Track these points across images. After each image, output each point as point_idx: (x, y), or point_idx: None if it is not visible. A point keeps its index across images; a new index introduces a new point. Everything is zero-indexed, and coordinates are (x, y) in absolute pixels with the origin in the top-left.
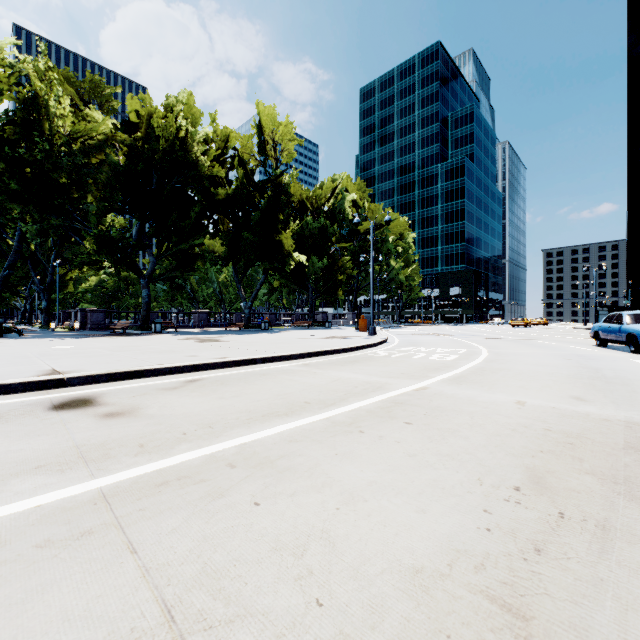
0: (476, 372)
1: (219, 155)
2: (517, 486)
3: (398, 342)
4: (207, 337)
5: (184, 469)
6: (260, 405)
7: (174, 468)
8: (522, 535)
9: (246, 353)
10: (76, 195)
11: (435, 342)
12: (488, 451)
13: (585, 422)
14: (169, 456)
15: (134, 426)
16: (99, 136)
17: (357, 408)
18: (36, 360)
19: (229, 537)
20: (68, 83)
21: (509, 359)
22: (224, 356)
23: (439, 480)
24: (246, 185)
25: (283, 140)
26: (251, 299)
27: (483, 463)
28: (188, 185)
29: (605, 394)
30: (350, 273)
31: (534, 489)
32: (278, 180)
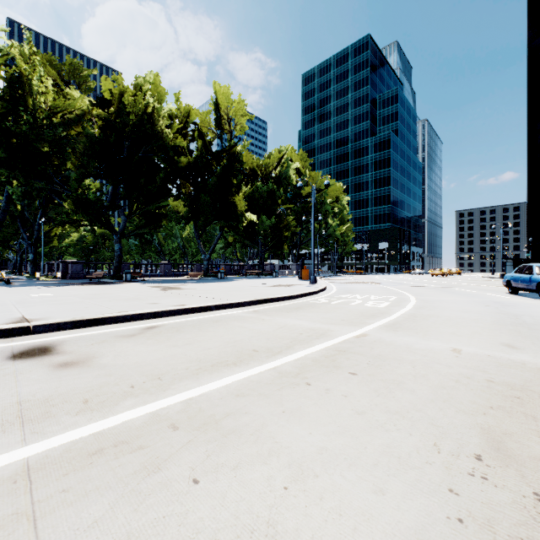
0: (409, 318)
1: (181, 129)
2: (478, 454)
3: (336, 290)
4: (170, 285)
5: (123, 432)
6: (210, 353)
7: (113, 430)
8: (501, 529)
9: (202, 300)
10: (56, 162)
11: (368, 290)
12: (437, 407)
13: (524, 372)
14: (111, 415)
15: (84, 378)
16: (77, 111)
17: (303, 357)
18: (11, 307)
19: (158, 535)
20: (51, 66)
21: (435, 306)
22: (182, 303)
23: (393, 446)
24: (205, 154)
25: (237, 116)
26: (209, 252)
27: (435, 423)
28: (155, 154)
29: (532, 341)
30: (294, 230)
31: (497, 458)
32: (232, 150)
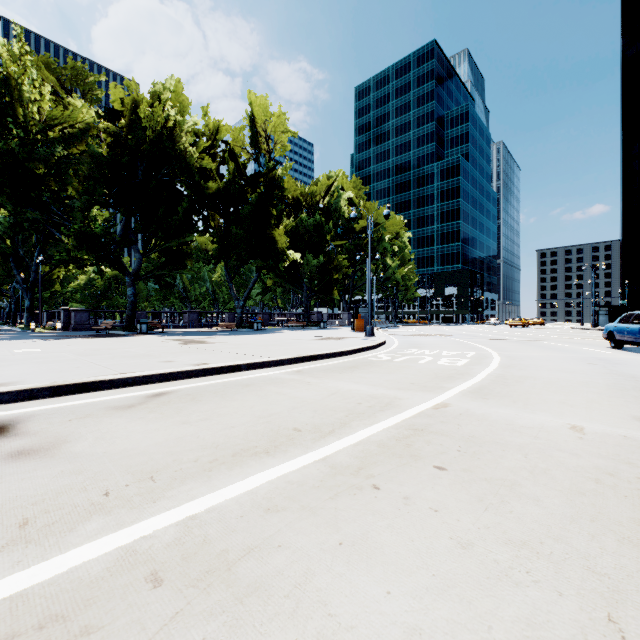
0: (498, 381)
1: (210, 148)
2: None
3: (398, 344)
4: (194, 338)
5: (65, 592)
6: (233, 435)
7: (48, 589)
8: None
9: (231, 358)
10: (54, 186)
11: (437, 343)
12: (586, 532)
13: None
14: (56, 552)
15: (38, 477)
16: (80, 125)
17: (364, 439)
18: None
19: None
20: (50, 71)
21: (527, 364)
22: (204, 361)
23: (538, 623)
24: (238, 180)
25: (276, 133)
26: (243, 298)
27: (593, 566)
28: (176, 178)
29: None
30: (346, 272)
31: None
32: (271, 175)
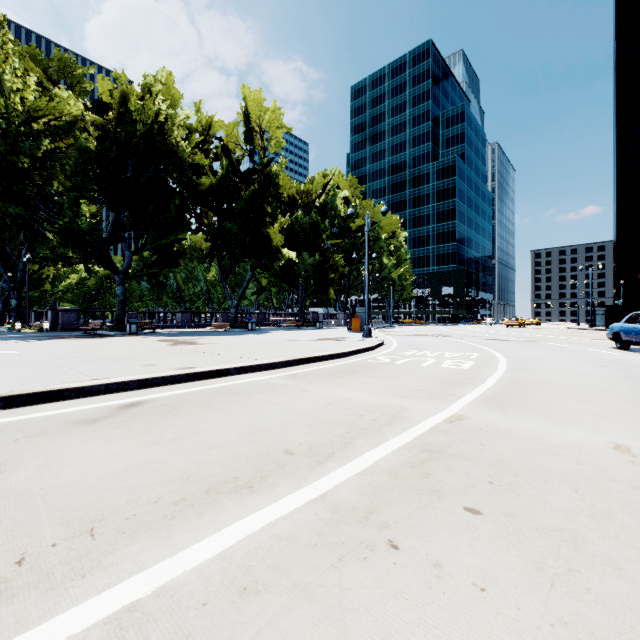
0: (511, 387)
1: (203, 144)
2: None
3: (397, 344)
4: (185, 339)
5: None
6: (211, 460)
7: None
8: None
9: (219, 360)
10: (39, 181)
11: (437, 344)
12: None
13: None
14: None
15: None
16: (67, 117)
17: (371, 466)
18: None
19: None
20: (36, 62)
21: (536, 366)
22: (190, 365)
23: None
24: (232, 176)
25: (271, 129)
26: (237, 298)
27: None
28: (168, 174)
29: None
30: (342, 271)
31: None
32: (266, 172)
